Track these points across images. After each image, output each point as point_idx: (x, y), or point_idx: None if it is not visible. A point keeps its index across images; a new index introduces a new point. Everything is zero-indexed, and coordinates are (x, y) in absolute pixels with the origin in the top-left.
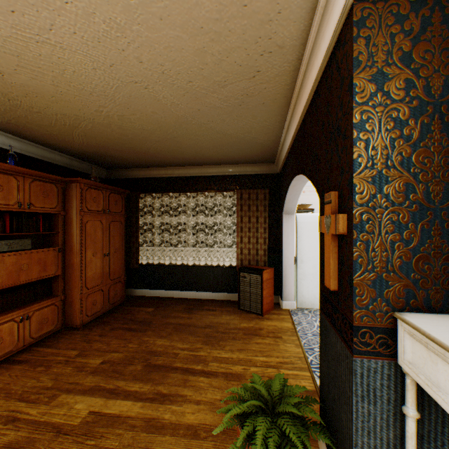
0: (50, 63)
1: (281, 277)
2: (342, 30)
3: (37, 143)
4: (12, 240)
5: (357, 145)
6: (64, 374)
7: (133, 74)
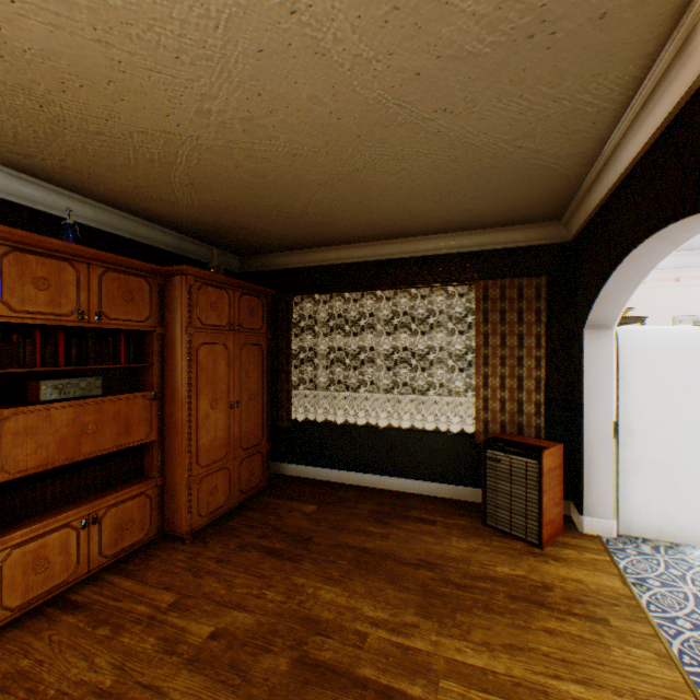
0: None
1: (580, 464)
2: None
3: (122, 210)
4: (66, 380)
5: None
6: (139, 655)
7: None
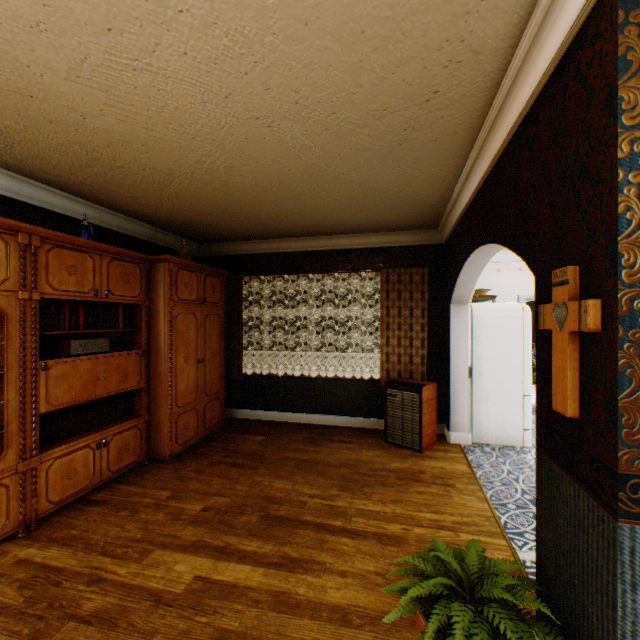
0: (146, 98)
1: (448, 397)
2: (589, 17)
3: (114, 210)
4: (87, 340)
5: (624, 192)
6: (156, 522)
7: (255, 106)
